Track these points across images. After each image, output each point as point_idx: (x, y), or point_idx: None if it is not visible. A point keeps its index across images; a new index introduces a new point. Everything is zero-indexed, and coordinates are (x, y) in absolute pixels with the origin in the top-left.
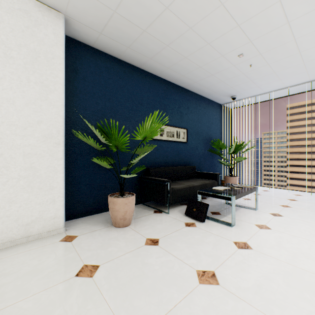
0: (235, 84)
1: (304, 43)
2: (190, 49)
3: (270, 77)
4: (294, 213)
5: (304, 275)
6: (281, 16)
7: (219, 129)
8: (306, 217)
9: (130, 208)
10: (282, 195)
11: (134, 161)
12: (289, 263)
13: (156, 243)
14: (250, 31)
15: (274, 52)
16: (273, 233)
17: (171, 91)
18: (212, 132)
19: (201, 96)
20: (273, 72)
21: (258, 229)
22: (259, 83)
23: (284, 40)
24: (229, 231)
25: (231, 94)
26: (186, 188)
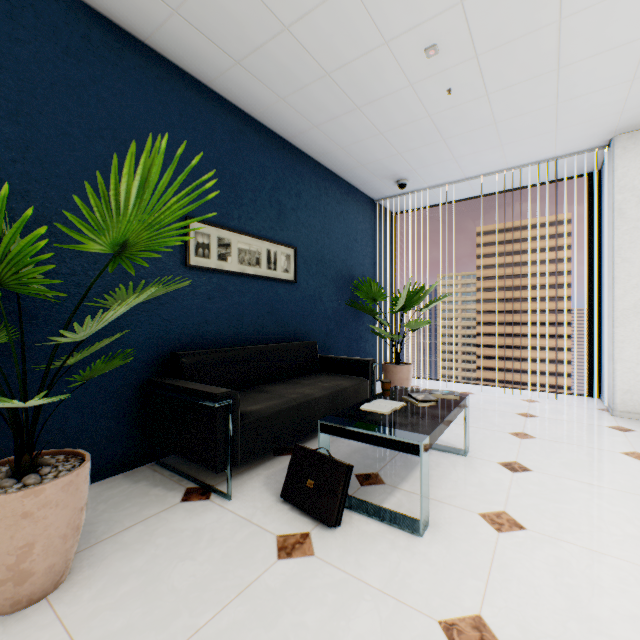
0: (408, 146)
1: (576, 38)
2: None
3: (484, 134)
4: (549, 456)
5: None
6: None
7: (370, 256)
8: (580, 469)
9: (50, 529)
10: (503, 404)
11: (72, 336)
12: None
13: None
14: None
15: (508, 56)
16: (538, 548)
17: (253, 142)
18: (355, 262)
19: (330, 172)
20: (492, 122)
21: (494, 533)
22: (458, 151)
23: (538, 18)
24: (416, 559)
25: (397, 175)
26: (288, 408)
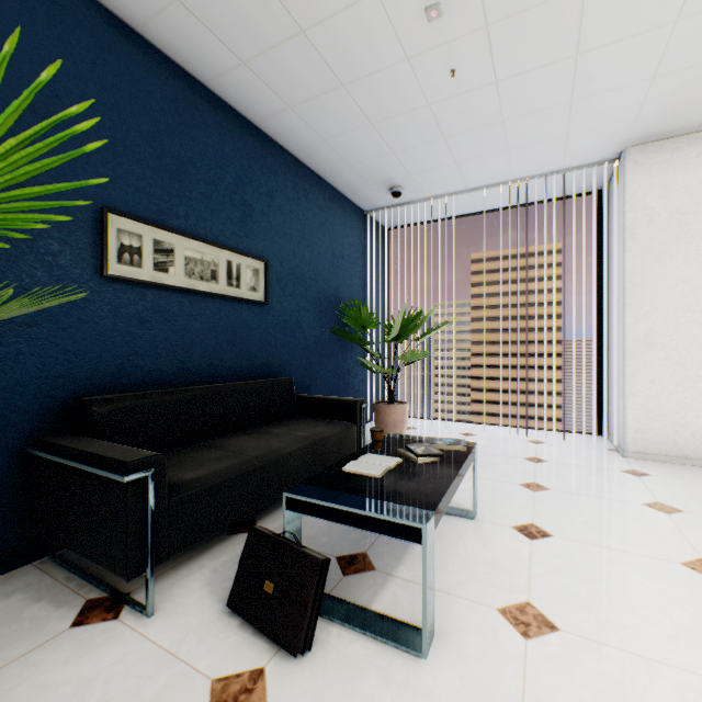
0: (403, 143)
1: (600, 14)
2: None
3: (490, 135)
4: (569, 514)
5: None
6: None
7: (359, 276)
8: (605, 529)
9: None
10: (509, 446)
11: None
12: None
13: None
14: None
15: (523, 31)
16: (579, 662)
17: (206, 119)
18: (342, 282)
19: (311, 172)
20: (500, 119)
21: (520, 641)
22: (460, 155)
23: None
24: None
25: (390, 180)
26: (246, 471)
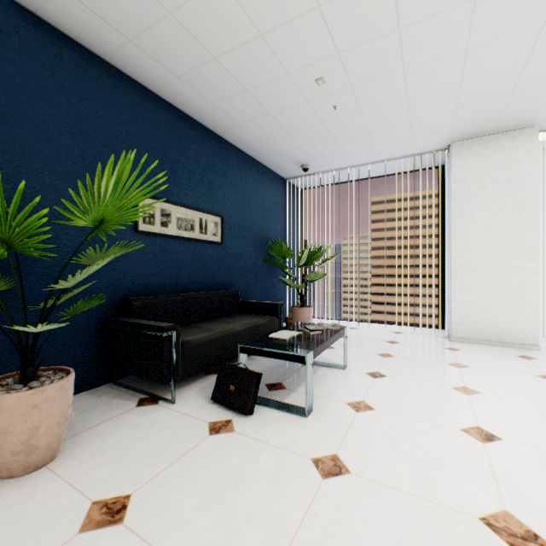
0: (308, 141)
1: (416, 81)
2: (224, 40)
3: (362, 137)
4: (401, 367)
5: (453, 524)
6: (390, 11)
7: (281, 223)
8: (418, 374)
9: (50, 417)
10: (378, 335)
11: (65, 284)
12: (420, 496)
13: (119, 516)
14: (339, 29)
15: (373, 88)
16: (379, 419)
17: (188, 134)
18: (270, 227)
19: (249, 157)
20: (367, 129)
21: (354, 413)
22: (345, 147)
23: (389, 67)
24: (302, 429)
25: (301, 161)
26: (216, 338)
